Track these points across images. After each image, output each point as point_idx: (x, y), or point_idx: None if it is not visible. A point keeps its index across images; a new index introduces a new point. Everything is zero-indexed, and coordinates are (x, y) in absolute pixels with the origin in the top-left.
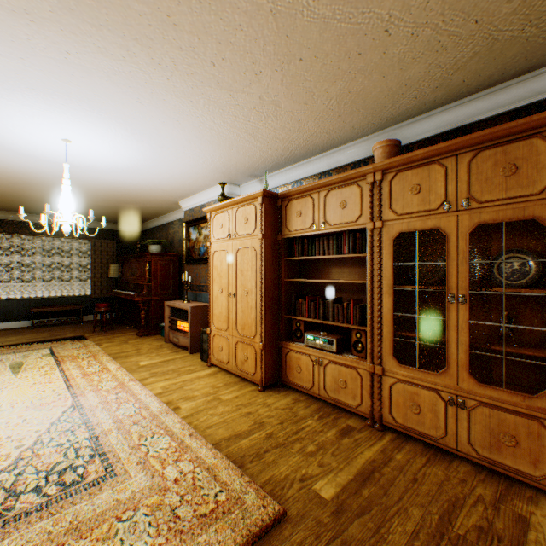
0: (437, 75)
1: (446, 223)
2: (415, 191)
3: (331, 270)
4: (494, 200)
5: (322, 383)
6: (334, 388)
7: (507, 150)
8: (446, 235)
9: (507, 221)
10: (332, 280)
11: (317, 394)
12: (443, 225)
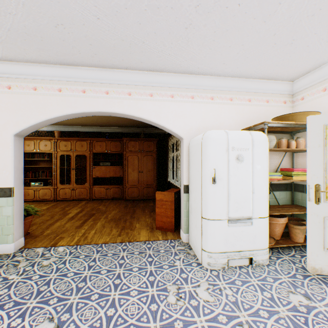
0: (70, 123)
1: (72, 154)
2: (65, 146)
3: (41, 163)
4: (80, 151)
5: (38, 196)
6: (43, 196)
7: (82, 142)
8: (72, 156)
9: (81, 155)
10: (42, 166)
11: (36, 200)
12: (71, 154)
